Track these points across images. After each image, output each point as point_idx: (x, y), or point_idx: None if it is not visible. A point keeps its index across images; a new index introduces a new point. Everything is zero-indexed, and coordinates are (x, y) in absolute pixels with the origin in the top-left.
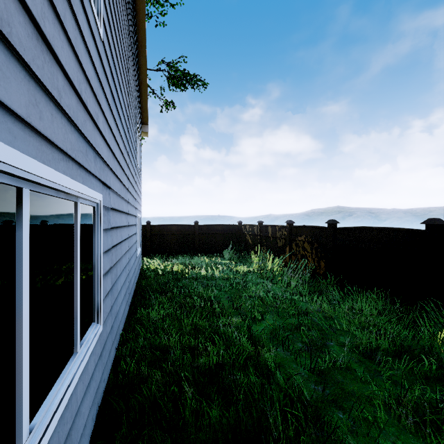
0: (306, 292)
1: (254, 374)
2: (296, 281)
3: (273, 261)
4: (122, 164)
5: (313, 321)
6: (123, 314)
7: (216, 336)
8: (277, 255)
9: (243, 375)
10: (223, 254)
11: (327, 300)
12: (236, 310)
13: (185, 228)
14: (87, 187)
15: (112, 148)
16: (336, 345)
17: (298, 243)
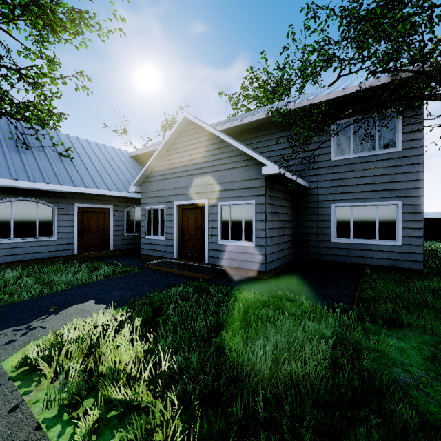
0: None
1: None
2: None
3: None
4: None
5: None
6: None
7: None
8: None
9: None
10: None
11: None
12: None
13: (434, 221)
14: None
15: None
16: None
17: None
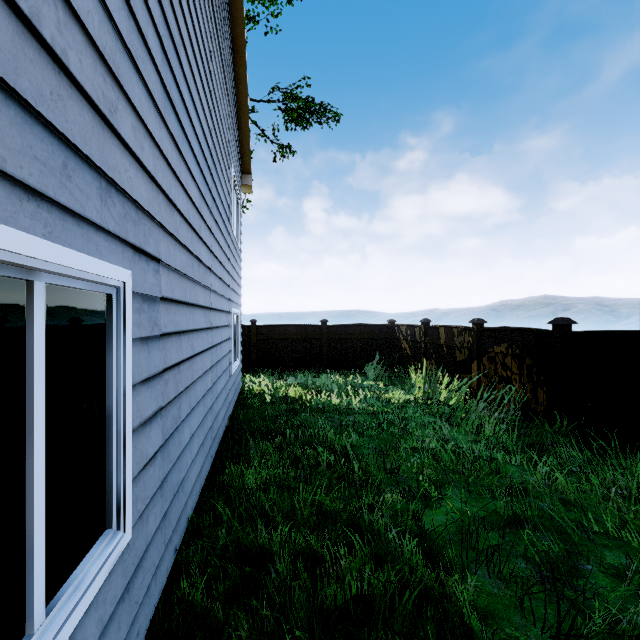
0: (515, 445)
1: (436, 639)
2: (492, 422)
3: (448, 384)
4: (194, 223)
5: (540, 510)
6: (199, 478)
7: (357, 536)
8: (454, 375)
9: (413, 635)
10: (364, 371)
11: (558, 464)
12: (391, 475)
13: (307, 330)
14: (64, 248)
15: (163, 188)
16: (600, 571)
17: (494, 357)
